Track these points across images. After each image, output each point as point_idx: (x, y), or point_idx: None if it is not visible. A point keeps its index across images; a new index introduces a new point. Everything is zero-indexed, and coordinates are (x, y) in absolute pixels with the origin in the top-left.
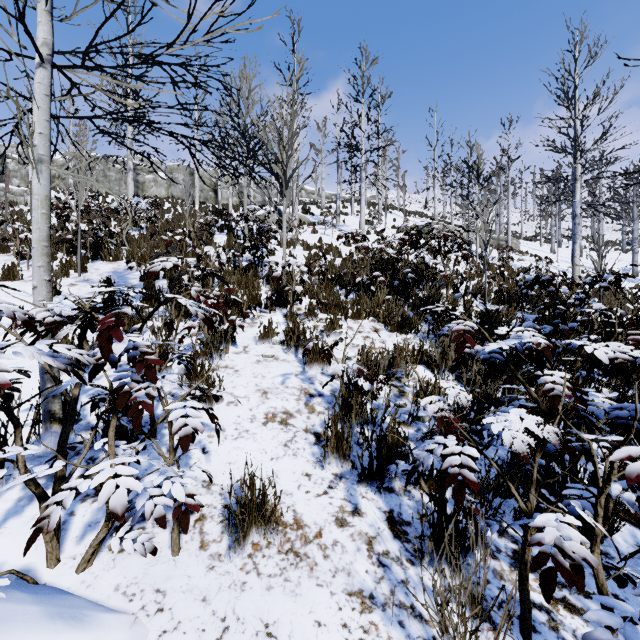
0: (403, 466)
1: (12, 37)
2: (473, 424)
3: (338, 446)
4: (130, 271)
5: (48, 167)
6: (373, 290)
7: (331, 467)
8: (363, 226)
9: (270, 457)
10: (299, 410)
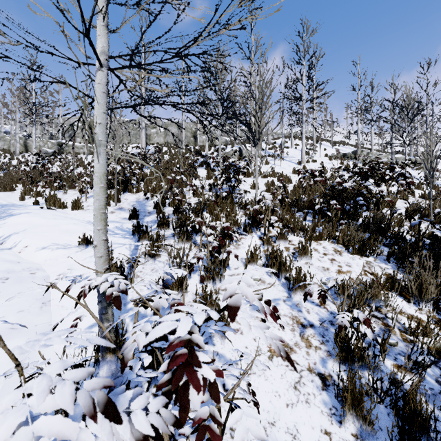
0: None
1: (80, 50)
2: None
3: (354, 403)
4: (146, 200)
5: (105, 150)
6: (329, 215)
7: (348, 425)
8: (304, 157)
9: (285, 403)
10: (297, 343)
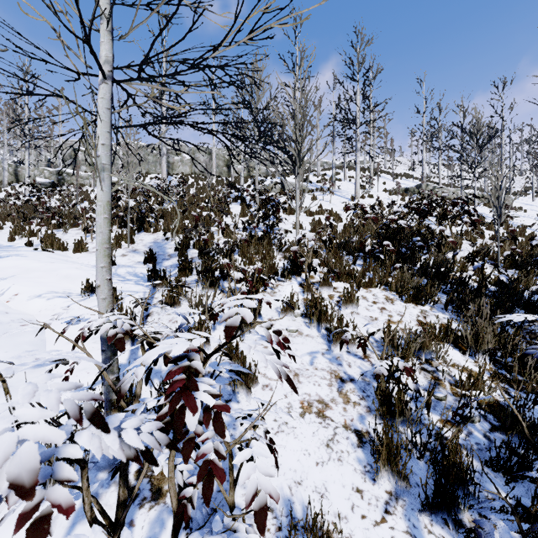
0: (506, 532)
1: (80, 59)
2: (536, 432)
3: (389, 458)
4: (166, 241)
5: (109, 175)
6: (381, 258)
7: (383, 482)
8: (358, 191)
9: (314, 461)
10: (333, 399)
